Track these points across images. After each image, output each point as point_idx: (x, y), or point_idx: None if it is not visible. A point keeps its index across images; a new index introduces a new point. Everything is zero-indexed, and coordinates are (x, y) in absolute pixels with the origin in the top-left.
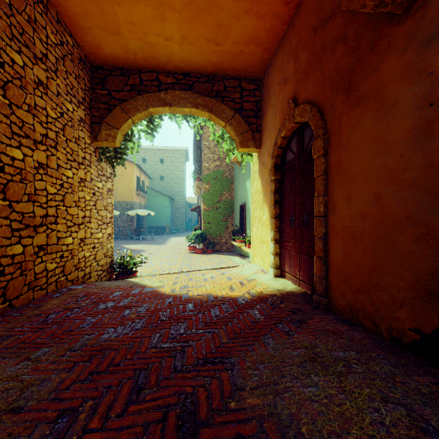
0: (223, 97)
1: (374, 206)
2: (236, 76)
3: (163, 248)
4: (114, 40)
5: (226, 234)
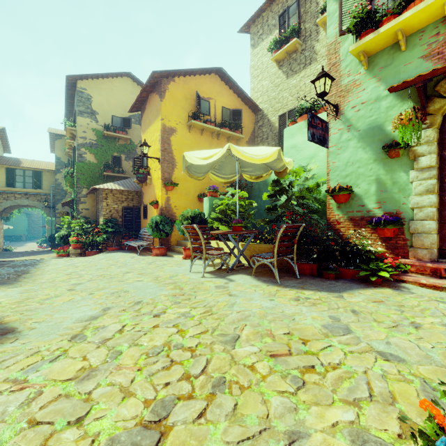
0: None
1: None
2: None
3: (22, 248)
4: None
5: None
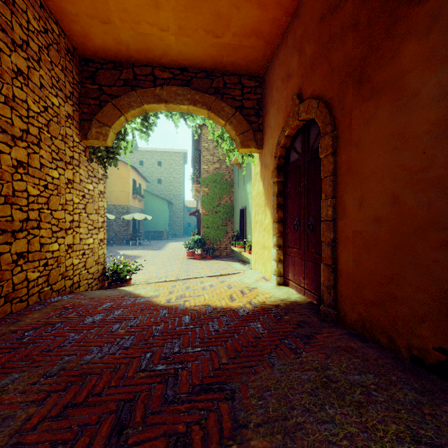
0: (223, 94)
1: (390, 209)
2: (236, 72)
3: (160, 254)
4: (105, 30)
5: (225, 239)
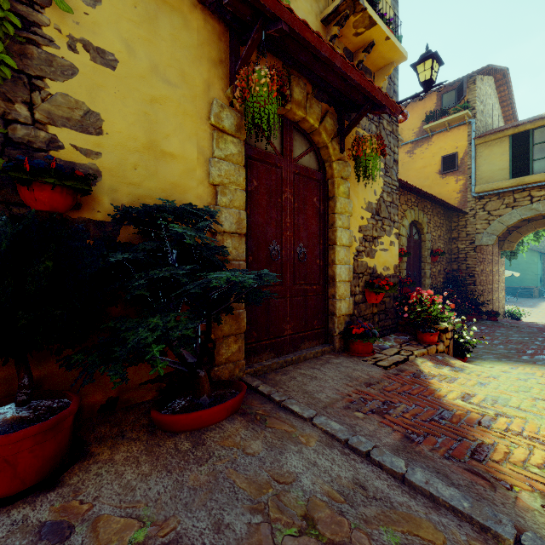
0: None
1: None
2: None
3: (535, 311)
4: None
5: None
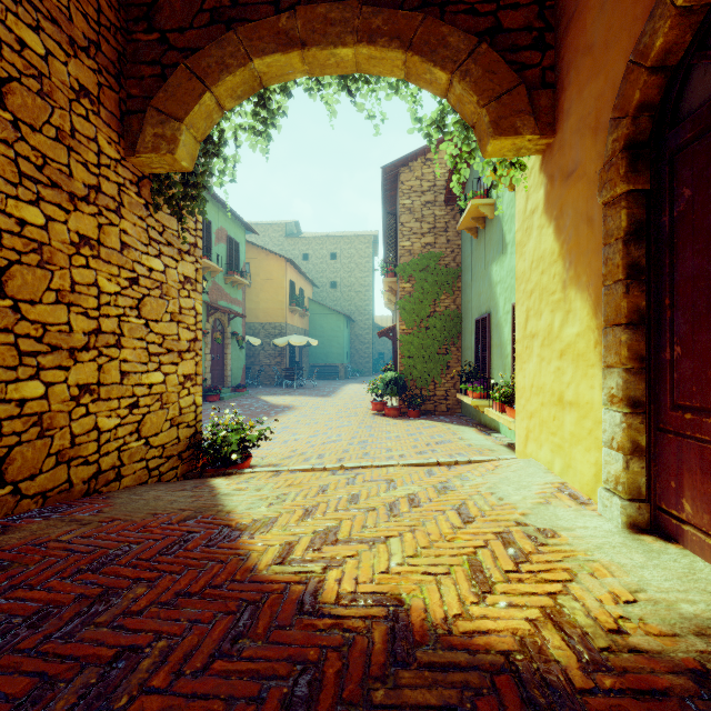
0: (444, 5)
1: None
2: None
3: (328, 404)
4: None
5: (445, 381)
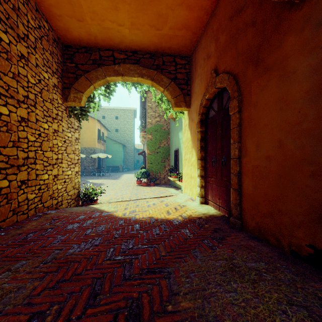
0: (162, 69)
1: (277, 150)
2: (171, 54)
3: (117, 182)
4: (80, 25)
5: (164, 172)
